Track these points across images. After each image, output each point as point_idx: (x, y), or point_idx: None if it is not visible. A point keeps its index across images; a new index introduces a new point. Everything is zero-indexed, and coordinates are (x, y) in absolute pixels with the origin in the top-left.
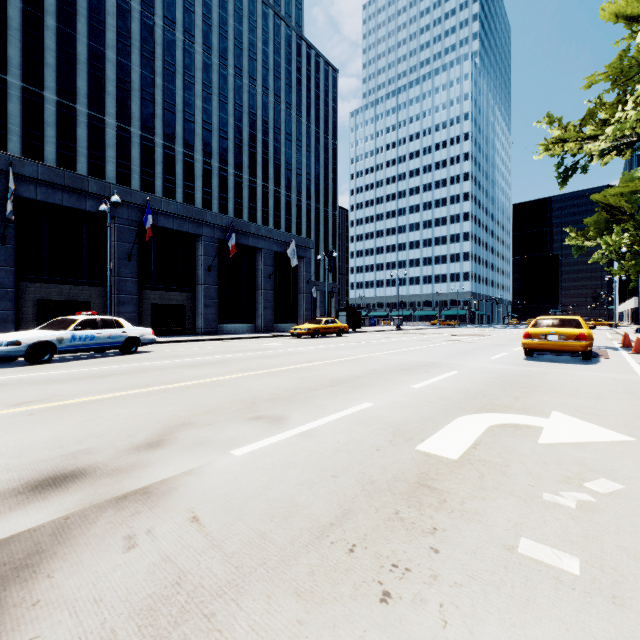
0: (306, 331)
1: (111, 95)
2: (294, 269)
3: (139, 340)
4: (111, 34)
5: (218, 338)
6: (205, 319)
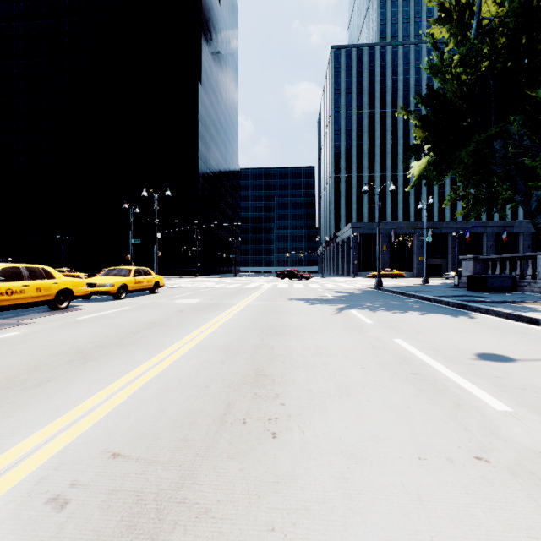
0: None
1: None
2: None
3: None
4: None
5: None
6: None
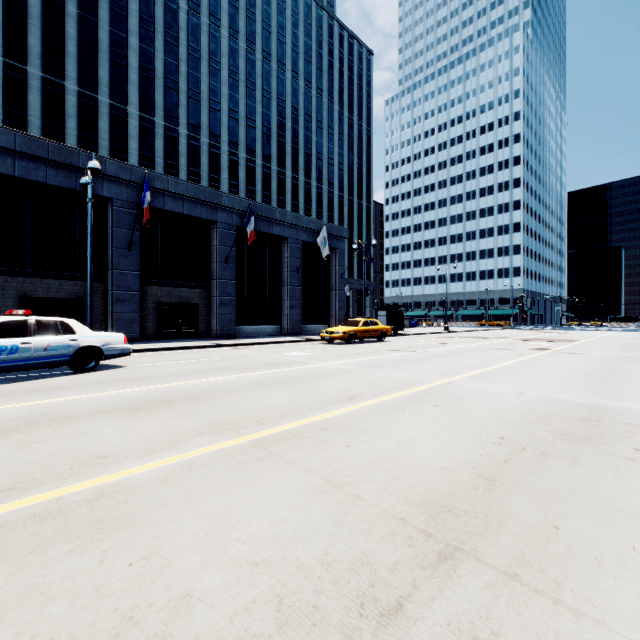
0: (340, 335)
1: (134, 84)
2: (325, 262)
3: (101, 351)
4: (134, 20)
5: (231, 344)
6: (221, 320)
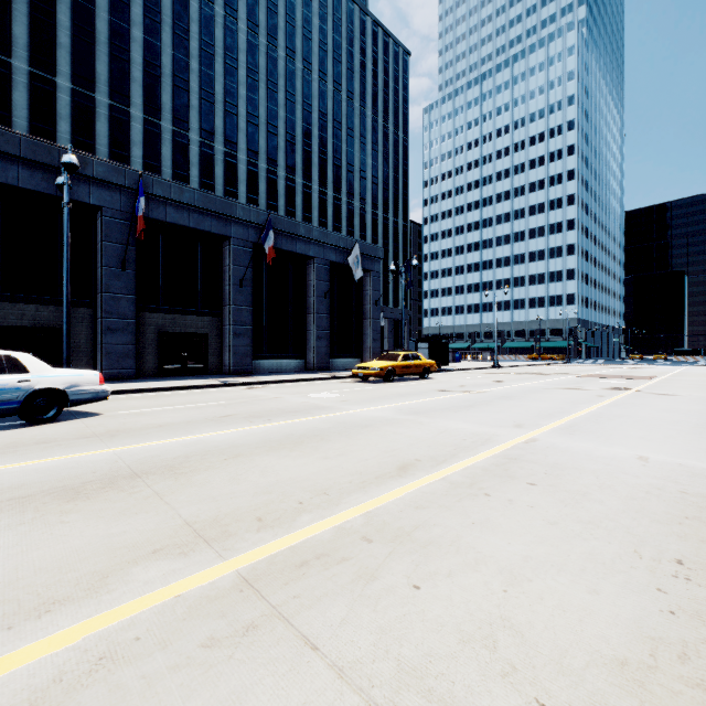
0: (376, 371)
1: (137, 82)
2: (357, 286)
3: (66, 395)
4: (137, 8)
5: (244, 382)
6: (235, 353)
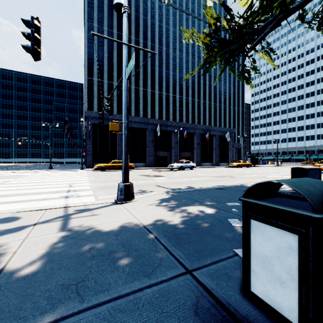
0: (235, 165)
1: (157, 83)
2: (227, 141)
3: (193, 166)
4: (157, 61)
5: (205, 167)
6: (197, 161)
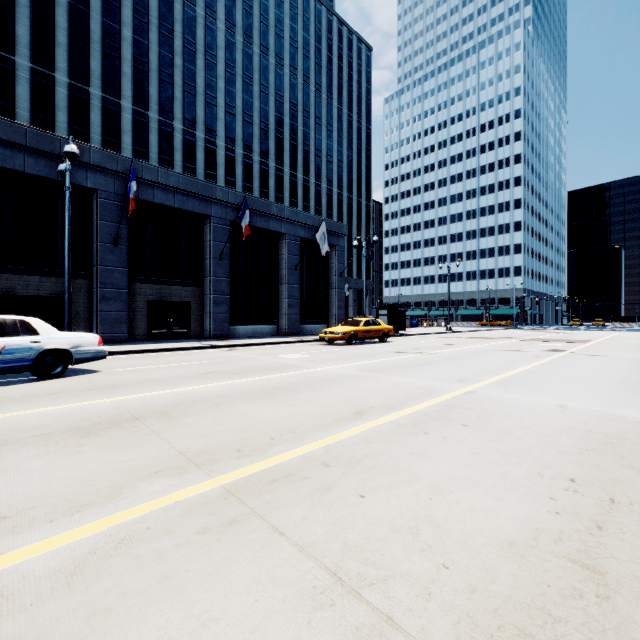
0: (340, 335)
1: (127, 77)
2: (324, 260)
3: (70, 354)
4: (127, 10)
5: (223, 345)
6: (215, 319)
